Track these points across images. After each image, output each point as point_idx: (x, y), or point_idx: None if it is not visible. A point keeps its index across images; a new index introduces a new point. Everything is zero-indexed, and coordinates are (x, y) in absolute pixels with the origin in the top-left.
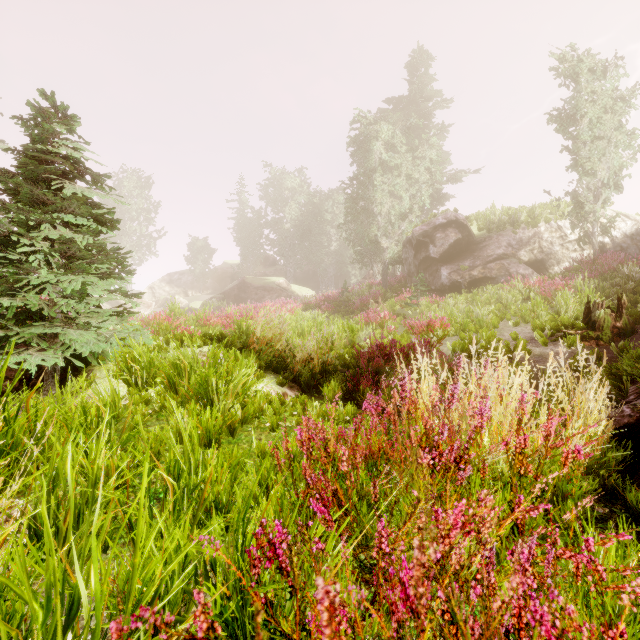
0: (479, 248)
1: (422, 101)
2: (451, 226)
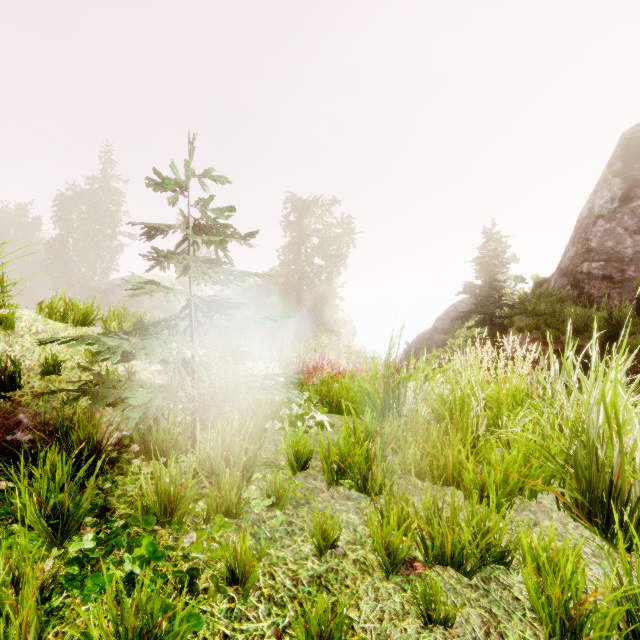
0: (142, 299)
1: (111, 180)
2: (125, 285)
